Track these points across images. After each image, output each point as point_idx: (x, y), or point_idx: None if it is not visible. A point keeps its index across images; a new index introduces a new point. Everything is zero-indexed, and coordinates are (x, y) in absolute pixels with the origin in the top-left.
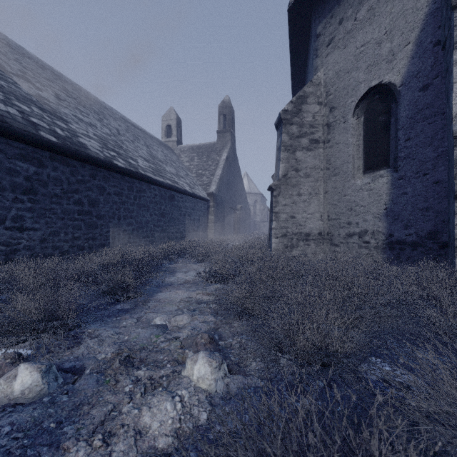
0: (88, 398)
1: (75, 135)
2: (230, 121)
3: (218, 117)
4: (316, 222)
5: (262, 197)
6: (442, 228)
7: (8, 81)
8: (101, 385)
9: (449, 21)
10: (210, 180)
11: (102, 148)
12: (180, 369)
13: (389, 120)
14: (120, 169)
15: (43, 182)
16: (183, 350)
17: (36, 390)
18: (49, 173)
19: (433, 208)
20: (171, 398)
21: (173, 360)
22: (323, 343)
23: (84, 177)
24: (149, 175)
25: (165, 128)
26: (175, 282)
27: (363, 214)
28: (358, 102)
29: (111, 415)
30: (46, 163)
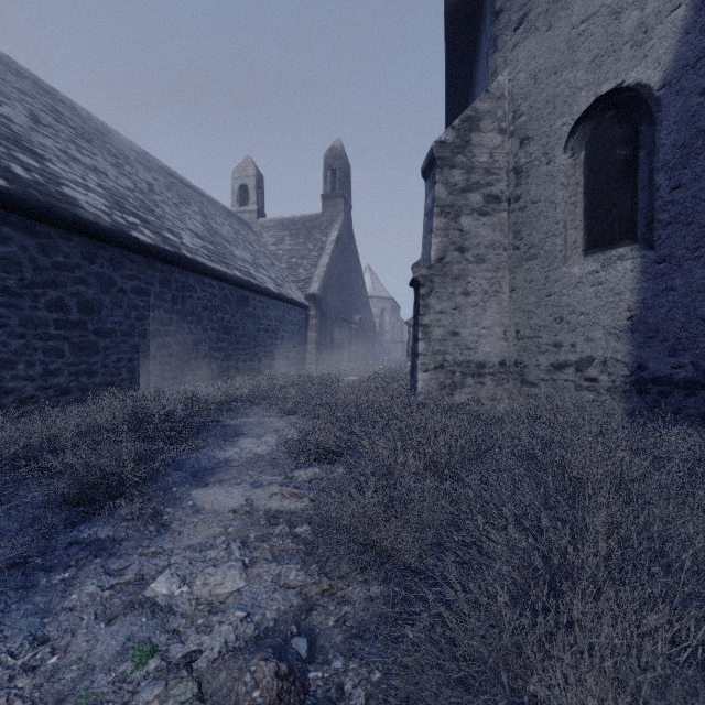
0: None
1: (55, 181)
2: (344, 179)
3: (324, 173)
4: (496, 343)
5: (393, 304)
6: None
7: None
8: None
9: None
10: (310, 274)
11: (111, 208)
12: None
13: (635, 154)
14: (143, 247)
15: None
16: None
17: None
18: None
19: None
20: None
21: None
22: None
23: (70, 258)
24: (201, 260)
25: (237, 190)
26: (234, 460)
27: (584, 328)
28: (574, 125)
29: None
30: None
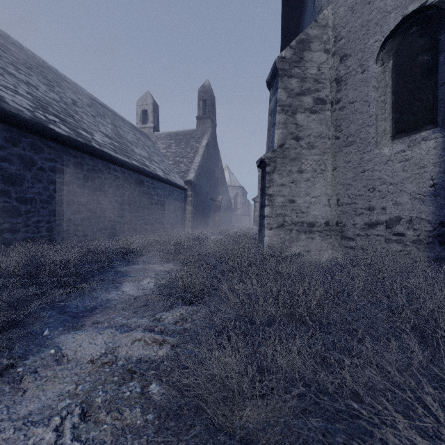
0: None
1: None
2: (211, 106)
3: (198, 102)
4: (322, 208)
5: (243, 190)
6: None
7: None
8: None
9: None
10: (188, 167)
11: (35, 108)
12: None
13: (436, 58)
14: (59, 137)
15: None
16: None
17: None
18: None
19: None
20: None
21: None
22: None
23: None
24: (107, 151)
25: (140, 113)
26: (115, 301)
27: (393, 195)
28: (384, 41)
29: None
30: None
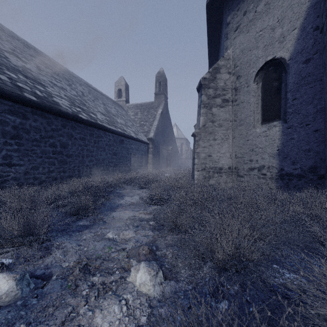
0: (53, 301)
1: (50, 95)
2: (164, 86)
3: (155, 83)
4: (227, 159)
5: (187, 141)
6: (320, 164)
7: (1, 56)
8: (63, 290)
9: (326, 11)
10: (149, 129)
11: (70, 105)
12: (126, 275)
13: (280, 85)
14: (83, 121)
15: (26, 130)
16: (128, 259)
17: (12, 295)
18: (31, 124)
19: (313, 150)
20: (118, 301)
21: (121, 267)
22: (236, 254)
23: (57, 126)
24: (105, 125)
25: (117, 91)
26: (123, 204)
27: (261, 154)
28: (257, 72)
29: (70, 316)
30: (29, 116)
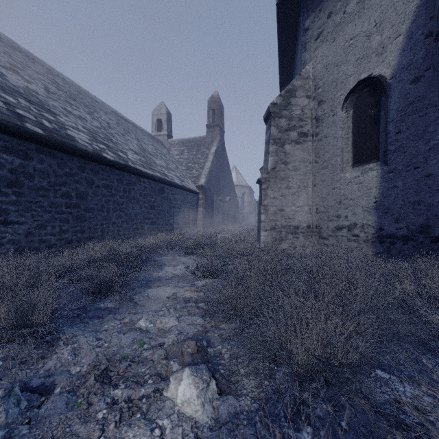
0: (52, 430)
1: (63, 127)
2: (219, 115)
3: (208, 112)
4: (305, 215)
5: (250, 189)
6: (434, 222)
7: None
8: (70, 410)
9: None
10: (199, 173)
11: (91, 140)
12: (163, 386)
13: (379, 113)
14: (109, 162)
15: (28, 175)
16: (167, 361)
17: None
18: (35, 166)
19: (425, 202)
20: (149, 431)
21: (156, 374)
22: (322, 355)
23: (72, 170)
24: (139, 168)
25: (155, 122)
26: (163, 277)
27: (352, 207)
28: (347, 95)
29: None
30: (32, 155)
